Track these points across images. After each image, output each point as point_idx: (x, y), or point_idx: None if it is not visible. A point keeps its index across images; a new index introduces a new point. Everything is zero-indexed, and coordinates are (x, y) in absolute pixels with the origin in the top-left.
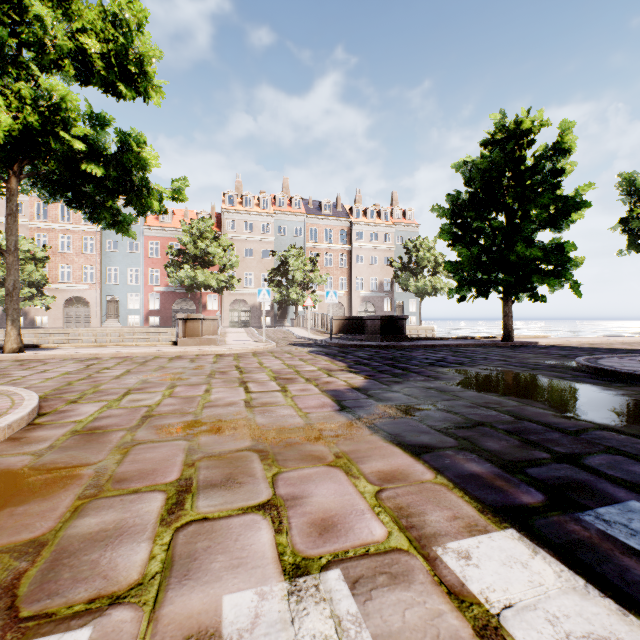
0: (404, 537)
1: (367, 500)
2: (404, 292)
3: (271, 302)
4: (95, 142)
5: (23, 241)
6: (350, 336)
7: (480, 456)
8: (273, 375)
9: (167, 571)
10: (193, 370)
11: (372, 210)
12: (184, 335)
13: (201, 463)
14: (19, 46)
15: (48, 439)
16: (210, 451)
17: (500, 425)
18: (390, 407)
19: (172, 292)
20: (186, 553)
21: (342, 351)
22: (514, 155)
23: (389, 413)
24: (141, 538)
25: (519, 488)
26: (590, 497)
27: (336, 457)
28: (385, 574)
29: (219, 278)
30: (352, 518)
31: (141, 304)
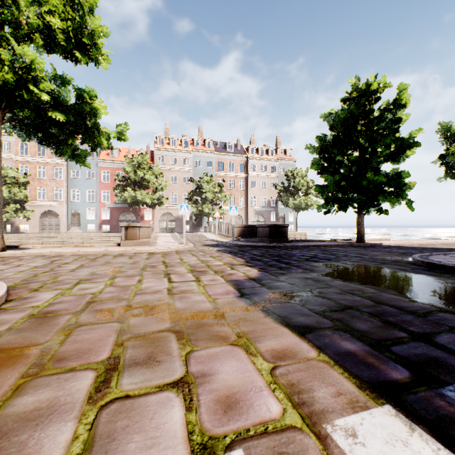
0: (297, 414)
1: (264, 377)
2: (285, 207)
3: (190, 214)
4: (59, 96)
5: (10, 170)
6: (247, 239)
7: (352, 335)
8: (190, 268)
9: (87, 453)
10: (130, 265)
11: (262, 149)
12: (126, 238)
13: (129, 343)
14: (2, 24)
15: (8, 322)
16: (137, 332)
17: (364, 308)
18: (278, 294)
19: (119, 207)
20: (106, 433)
21: (241, 250)
22: (365, 108)
23: (278, 299)
24: (69, 417)
25: (388, 365)
26: (447, 373)
27: (238, 337)
28: (283, 454)
29: (152, 197)
30: (252, 395)
31: (96, 216)
